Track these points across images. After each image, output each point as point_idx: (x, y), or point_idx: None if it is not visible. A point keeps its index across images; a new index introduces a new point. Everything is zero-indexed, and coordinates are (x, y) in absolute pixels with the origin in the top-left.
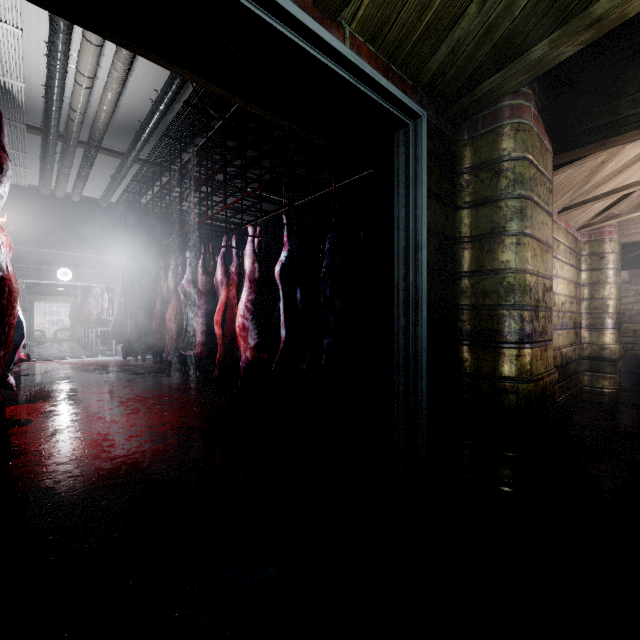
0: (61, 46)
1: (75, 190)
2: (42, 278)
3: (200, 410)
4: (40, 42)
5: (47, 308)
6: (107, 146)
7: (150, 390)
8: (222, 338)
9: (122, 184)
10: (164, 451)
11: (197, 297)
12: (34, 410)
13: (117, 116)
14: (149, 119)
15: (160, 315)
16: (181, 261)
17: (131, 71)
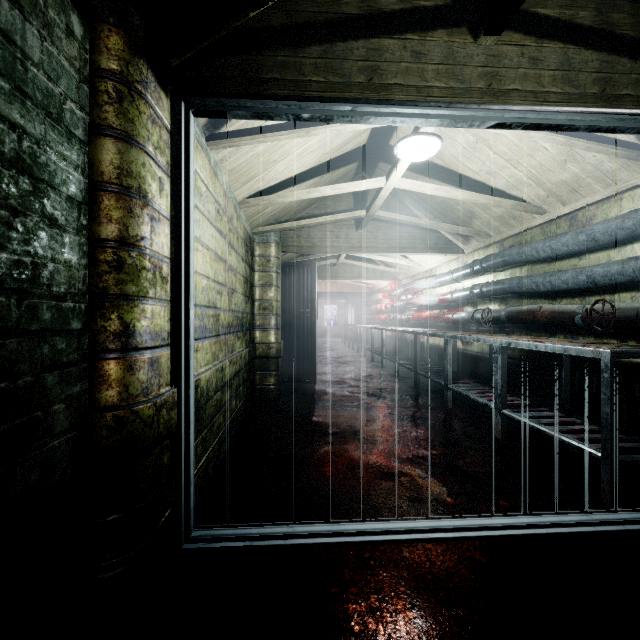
0: None
1: None
2: None
3: None
4: None
5: None
6: None
7: None
8: None
9: None
10: None
11: None
12: None
13: None
14: None
15: None
16: None
17: None
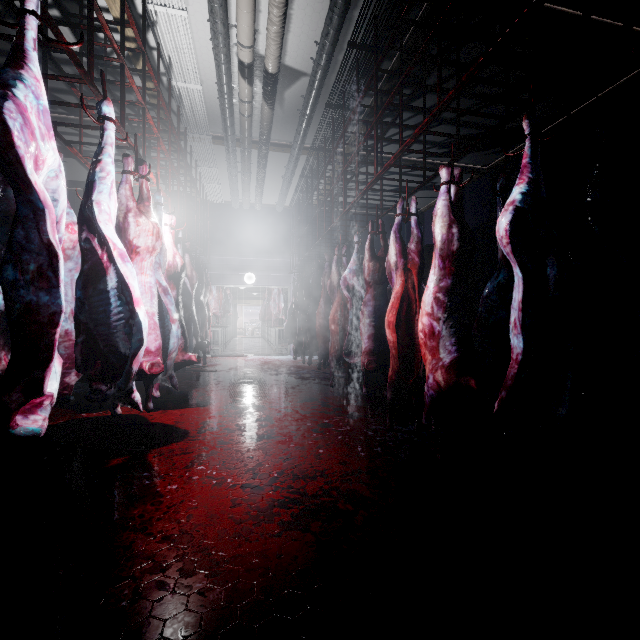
0: (218, 11)
1: (256, 198)
2: (233, 283)
3: (366, 453)
4: (205, 24)
5: (250, 310)
6: (276, 141)
7: (310, 404)
8: (396, 347)
9: (293, 184)
10: (304, 556)
11: (363, 291)
12: (197, 417)
13: (281, 98)
14: (310, 86)
15: (324, 315)
16: (345, 250)
17: (289, 23)
